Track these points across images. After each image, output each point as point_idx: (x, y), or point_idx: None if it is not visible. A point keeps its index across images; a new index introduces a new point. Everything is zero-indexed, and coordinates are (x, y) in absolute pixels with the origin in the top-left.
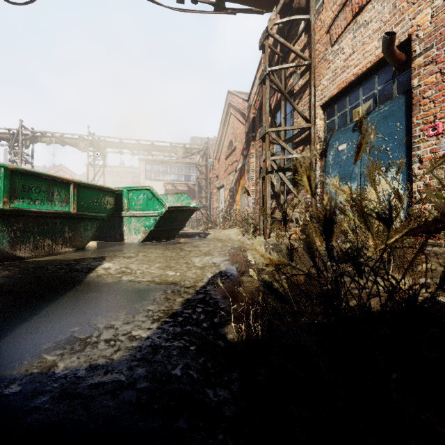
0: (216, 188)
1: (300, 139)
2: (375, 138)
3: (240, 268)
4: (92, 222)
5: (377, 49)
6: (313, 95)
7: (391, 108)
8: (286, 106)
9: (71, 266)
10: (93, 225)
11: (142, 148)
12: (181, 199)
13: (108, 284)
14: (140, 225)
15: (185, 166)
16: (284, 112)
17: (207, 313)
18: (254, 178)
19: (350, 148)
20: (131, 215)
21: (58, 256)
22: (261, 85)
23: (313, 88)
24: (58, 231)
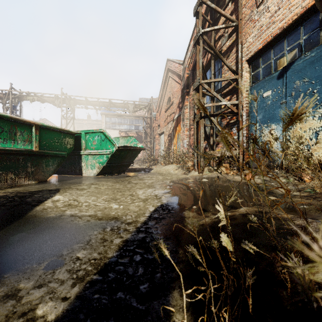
0: (158, 134)
1: (227, 90)
2: (300, 82)
3: (180, 201)
4: (54, 159)
5: (304, 1)
6: (240, 51)
7: (318, 53)
8: (215, 64)
9: (23, 199)
10: (54, 161)
11: (102, 104)
12: (130, 141)
13: (47, 219)
14: (95, 162)
15: (135, 118)
16: (214, 69)
17: (146, 265)
18: (188, 125)
19: (275, 94)
20: (88, 154)
21: (20, 188)
22: (195, 45)
23: (240, 45)
24: (20, 167)
